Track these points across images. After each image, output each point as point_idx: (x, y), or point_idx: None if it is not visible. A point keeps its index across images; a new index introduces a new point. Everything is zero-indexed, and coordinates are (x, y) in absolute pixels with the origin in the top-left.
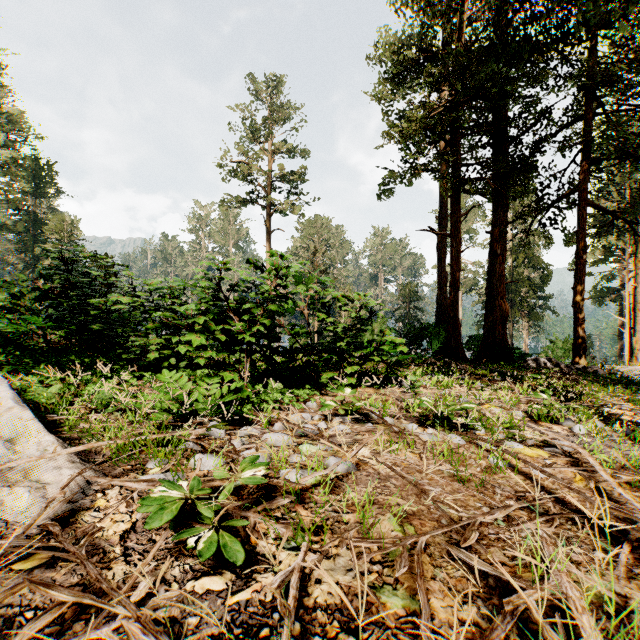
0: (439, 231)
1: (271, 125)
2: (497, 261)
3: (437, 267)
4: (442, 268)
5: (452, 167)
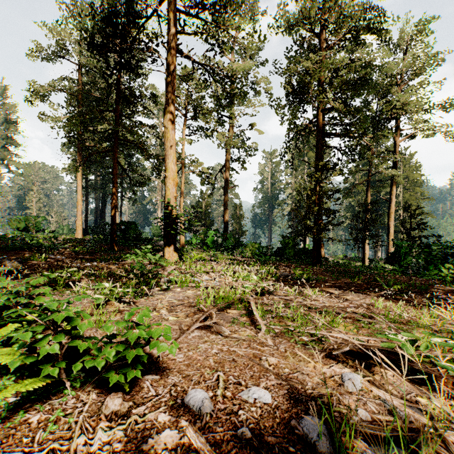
0: (96, 191)
1: (2, 116)
2: (103, 208)
3: (96, 205)
4: (97, 206)
5: (85, 181)
